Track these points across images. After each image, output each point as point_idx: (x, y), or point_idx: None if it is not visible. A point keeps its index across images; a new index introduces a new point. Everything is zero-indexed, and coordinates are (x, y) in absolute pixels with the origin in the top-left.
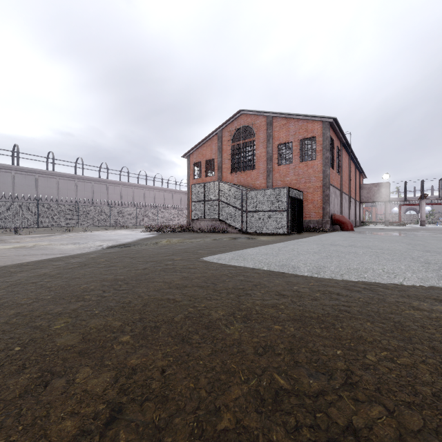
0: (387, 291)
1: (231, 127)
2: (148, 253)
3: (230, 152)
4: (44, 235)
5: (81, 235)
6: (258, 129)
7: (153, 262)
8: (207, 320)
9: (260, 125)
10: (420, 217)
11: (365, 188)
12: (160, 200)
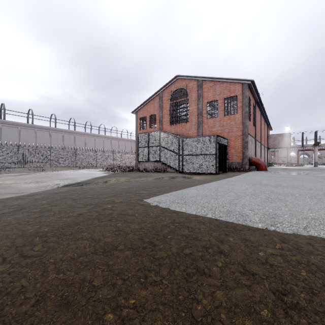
0: None
1: (170, 89)
2: (93, 193)
3: (168, 109)
4: (20, 174)
5: (48, 174)
6: (191, 90)
7: (93, 205)
8: None
9: (192, 87)
10: (314, 159)
11: (272, 138)
12: (115, 147)
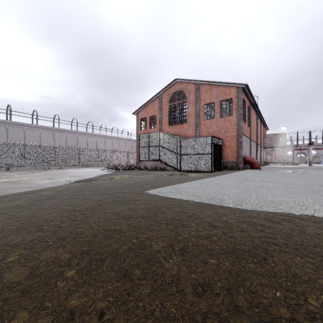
0: (303, 222)
1: (169, 91)
2: (104, 186)
3: (168, 110)
4: (28, 172)
5: (56, 172)
6: (189, 93)
7: (107, 194)
8: (148, 252)
9: (190, 90)
10: (309, 158)
11: (268, 137)
12: (116, 146)
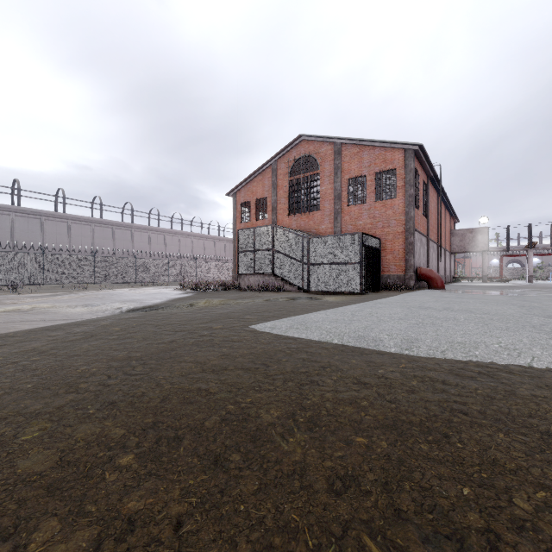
0: (513, 377)
1: (289, 157)
2: (179, 318)
3: (287, 189)
4: (50, 294)
5: (97, 294)
6: (323, 159)
7: (184, 331)
8: (254, 425)
9: (325, 154)
10: (528, 271)
11: (458, 235)
12: (199, 250)
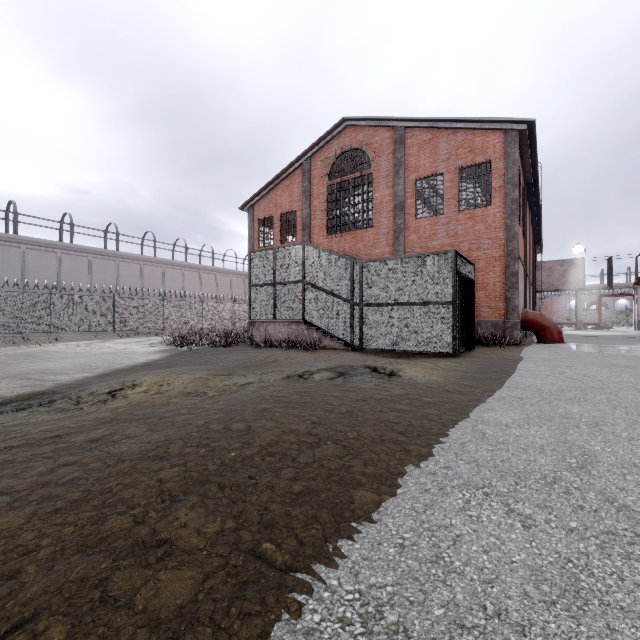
0: None
1: (327, 152)
2: None
3: (325, 198)
4: None
5: (3, 355)
6: (377, 153)
7: None
8: None
9: (380, 145)
10: (637, 315)
11: (544, 269)
12: (210, 287)
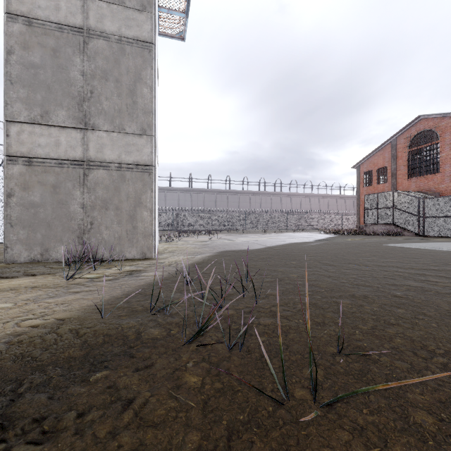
0: None
1: (408, 134)
2: (348, 242)
3: (406, 159)
4: (257, 234)
5: (283, 234)
6: (443, 131)
7: (356, 244)
8: (390, 253)
9: (445, 127)
10: None
11: None
12: (324, 206)
